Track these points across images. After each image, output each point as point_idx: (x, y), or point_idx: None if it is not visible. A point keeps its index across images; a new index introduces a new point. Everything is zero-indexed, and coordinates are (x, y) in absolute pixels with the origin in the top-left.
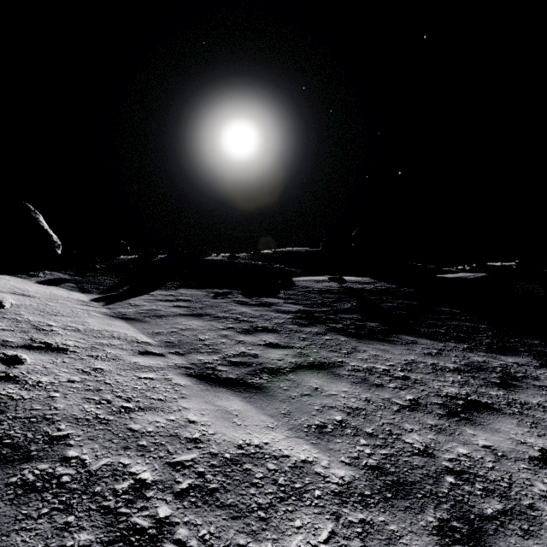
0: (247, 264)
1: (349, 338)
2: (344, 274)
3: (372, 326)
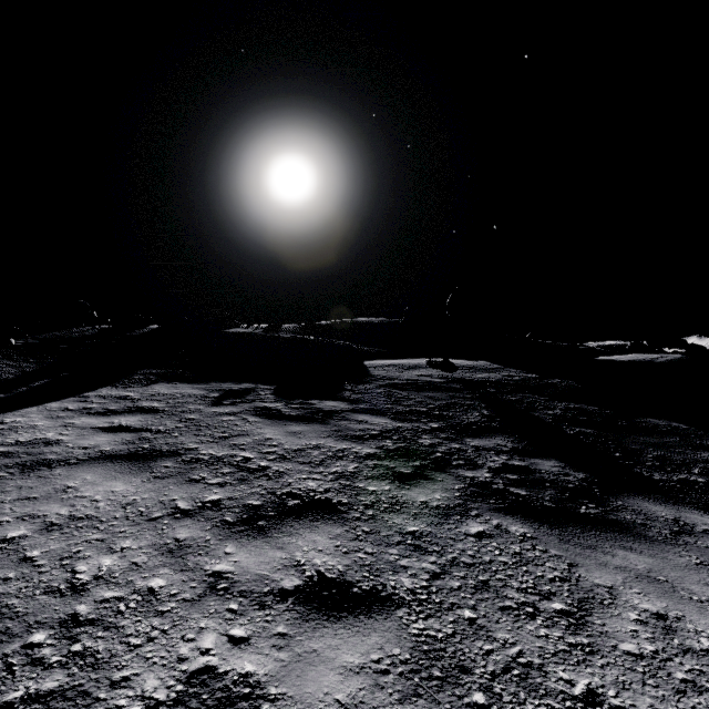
0: (291, 339)
1: (530, 522)
2: (442, 356)
3: (550, 470)
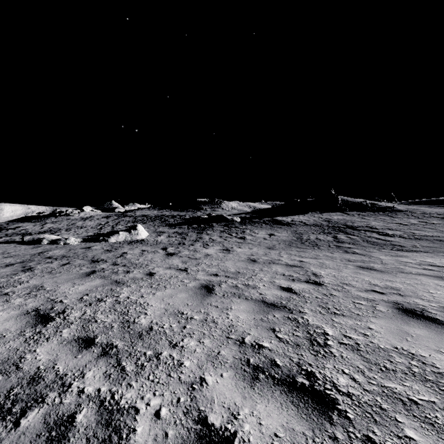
0: None
1: None
2: None
3: None
